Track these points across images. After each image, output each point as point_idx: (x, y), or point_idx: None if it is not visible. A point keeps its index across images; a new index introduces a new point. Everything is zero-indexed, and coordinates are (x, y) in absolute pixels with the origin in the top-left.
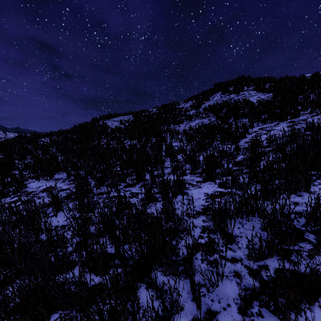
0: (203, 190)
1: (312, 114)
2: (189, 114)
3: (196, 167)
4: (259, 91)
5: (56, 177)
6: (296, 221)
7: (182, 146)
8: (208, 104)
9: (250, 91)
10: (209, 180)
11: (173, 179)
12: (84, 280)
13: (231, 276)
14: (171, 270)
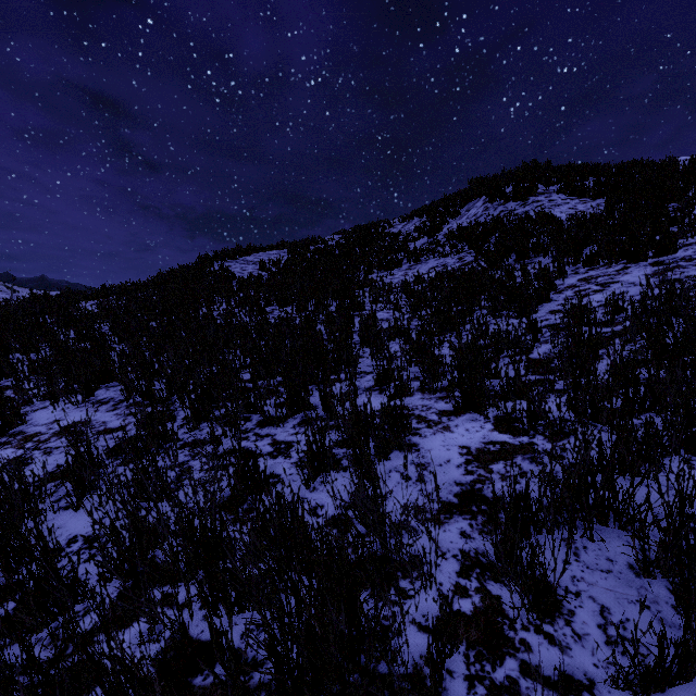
0: (457, 439)
1: None
2: (415, 247)
3: (437, 376)
4: (573, 195)
5: (99, 396)
6: None
7: (400, 320)
8: (457, 224)
9: (552, 195)
10: (471, 410)
11: (381, 413)
12: None
13: None
14: None
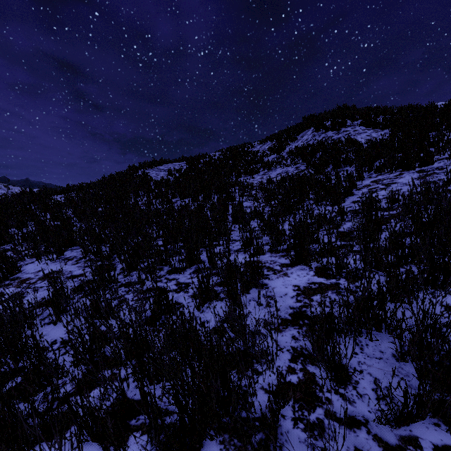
0: (292, 281)
1: None
2: (268, 160)
3: (280, 242)
4: (369, 127)
5: (67, 255)
6: None
7: (258, 207)
8: (295, 146)
9: (356, 127)
10: (301, 263)
11: (244, 265)
12: None
13: None
14: (238, 441)
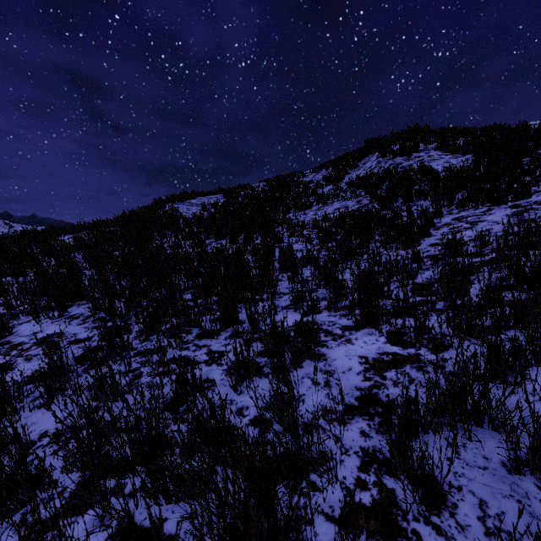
0: (357, 350)
1: None
2: (323, 192)
3: (340, 297)
4: (447, 151)
5: (72, 312)
6: None
7: (311, 251)
8: (356, 175)
9: (430, 151)
10: (368, 326)
11: (295, 330)
12: None
13: None
14: None
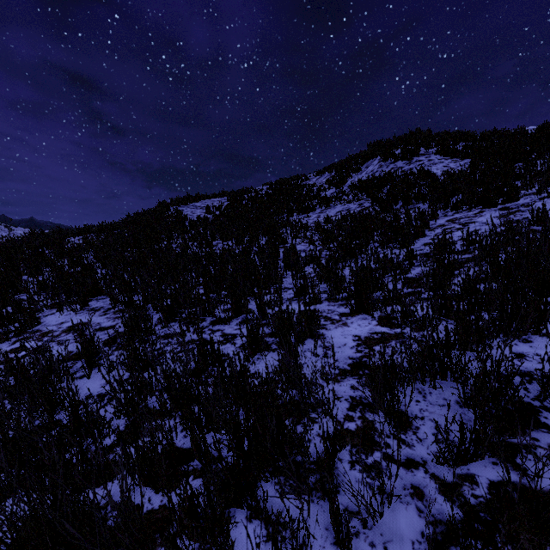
0: (352, 331)
1: (540, 194)
2: (326, 196)
3: (339, 289)
4: (446, 156)
5: (92, 305)
6: (523, 390)
7: (314, 250)
8: (358, 178)
9: (431, 156)
10: (362, 312)
11: (298, 311)
12: (130, 505)
13: (407, 496)
14: (294, 482)
